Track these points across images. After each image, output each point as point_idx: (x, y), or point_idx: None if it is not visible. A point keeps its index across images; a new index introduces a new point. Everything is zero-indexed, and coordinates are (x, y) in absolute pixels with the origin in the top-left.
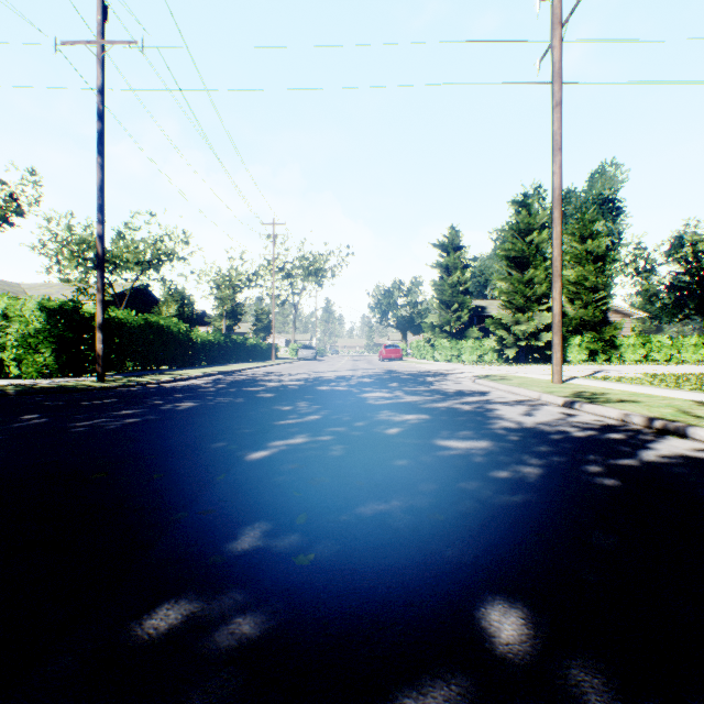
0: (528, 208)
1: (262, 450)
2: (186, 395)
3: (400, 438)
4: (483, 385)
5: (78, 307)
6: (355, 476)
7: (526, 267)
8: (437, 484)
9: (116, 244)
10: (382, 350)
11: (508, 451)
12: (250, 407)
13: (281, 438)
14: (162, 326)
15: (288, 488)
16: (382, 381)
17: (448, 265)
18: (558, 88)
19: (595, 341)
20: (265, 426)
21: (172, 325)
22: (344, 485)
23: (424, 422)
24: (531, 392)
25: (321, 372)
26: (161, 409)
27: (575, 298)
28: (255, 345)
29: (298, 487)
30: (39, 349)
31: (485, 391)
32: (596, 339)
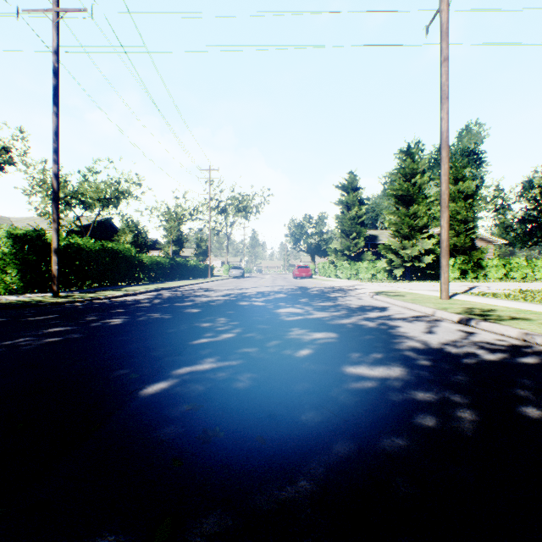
0: (412, 156)
1: (162, 380)
2: (122, 310)
3: (310, 363)
4: (380, 300)
5: (42, 235)
6: (256, 426)
7: (410, 204)
8: (355, 442)
9: (81, 185)
10: (295, 270)
11: (426, 382)
12: (172, 324)
13: (188, 363)
14: (116, 250)
15: (169, 451)
16: (294, 296)
17: (348, 202)
18: (445, 45)
19: (466, 263)
20: (178, 346)
21: (124, 249)
22: (241, 444)
23: (332, 342)
24: (426, 308)
25: (245, 288)
26: (89, 326)
27: (449, 228)
28: (195, 266)
29: (182, 448)
30: (6, 269)
31: (383, 306)
32: (466, 261)
